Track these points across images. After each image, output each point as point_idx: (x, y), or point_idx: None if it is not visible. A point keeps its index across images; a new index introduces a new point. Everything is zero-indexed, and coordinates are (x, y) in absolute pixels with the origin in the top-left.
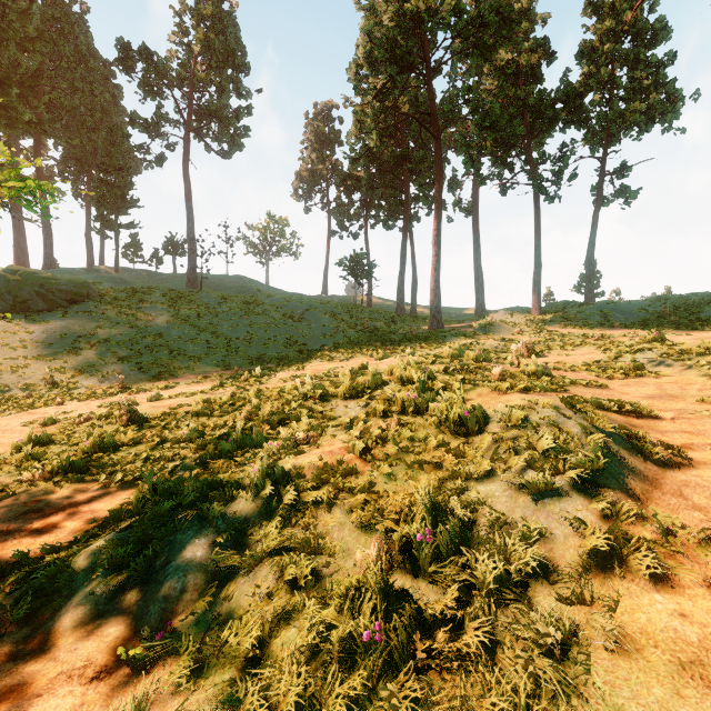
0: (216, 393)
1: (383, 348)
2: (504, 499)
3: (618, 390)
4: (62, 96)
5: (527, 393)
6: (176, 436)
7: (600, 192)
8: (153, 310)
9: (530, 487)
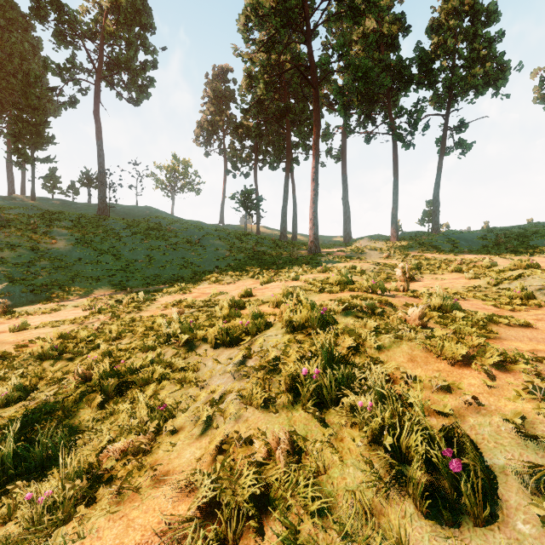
0: (84, 323)
1: (269, 270)
2: None
3: (542, 329)
4: None
5: (505, 369)
6: None
7: (444, 143)
8: (58, 234)
9: None
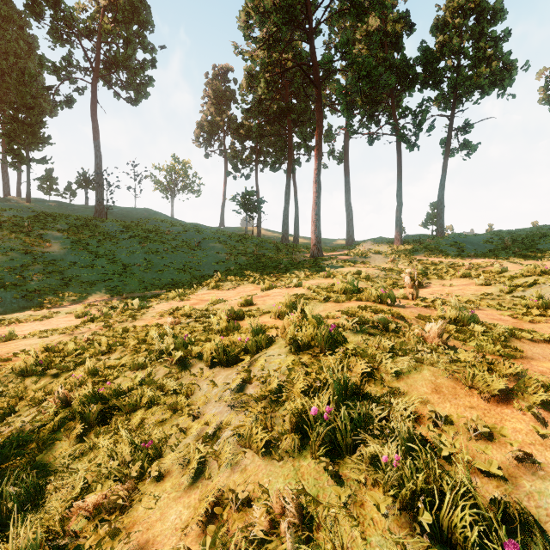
0: (74, 334)
1: (270, 275)
2: None
3: None
4: None
5: None
6: None
7: (449, 144)
8: (53, 237)
9: None
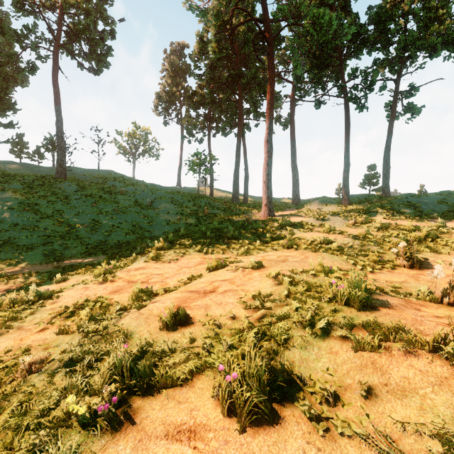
0: None
1: (220, 241)
2: None
3: None
4: None
5: None
6: None
7: (395, 107)
8: (1, 197)
9: None
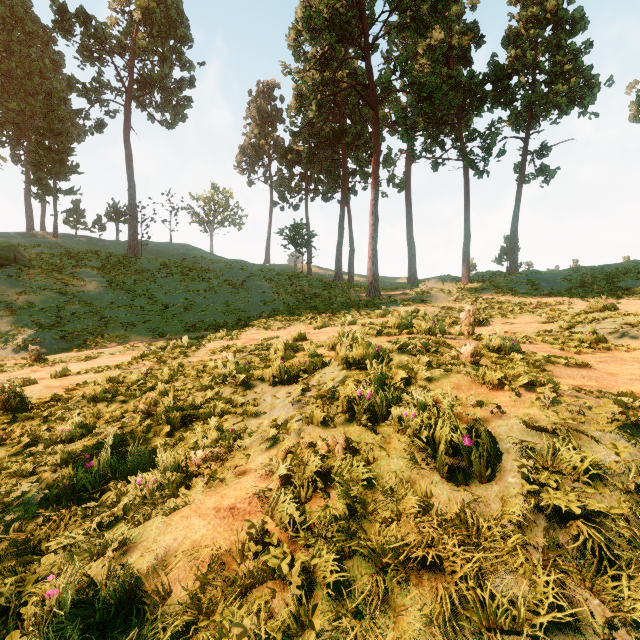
0: (130, 369)
1: (323, 315)
2: None
3: (601, 369)
4: None
5: (533, 390)
6: (54, 432)
7: (523, 170)
8: (87, 275)
9: None
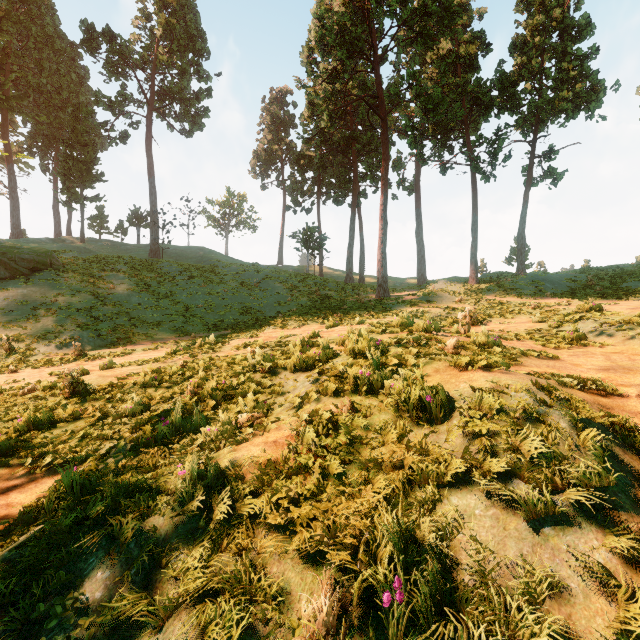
0: (167, 362)
1: (334, 315)
2: (489, 522)
3: (569, 361)
4: (30, 74)
5: (489, 371)
6: (119, 410)
7: (530, 173)
8: (115, 278)
9: (525, 511)
